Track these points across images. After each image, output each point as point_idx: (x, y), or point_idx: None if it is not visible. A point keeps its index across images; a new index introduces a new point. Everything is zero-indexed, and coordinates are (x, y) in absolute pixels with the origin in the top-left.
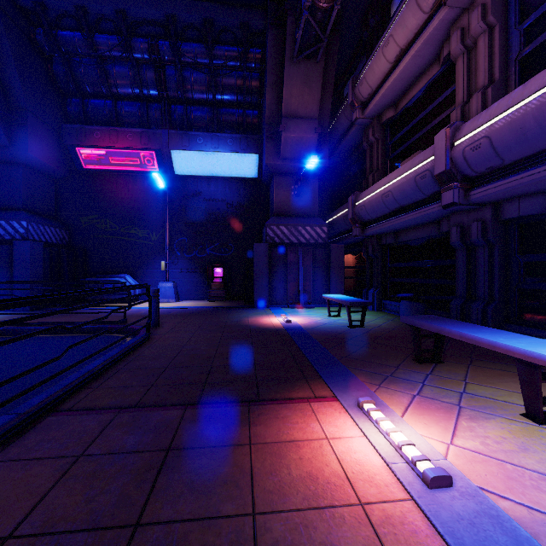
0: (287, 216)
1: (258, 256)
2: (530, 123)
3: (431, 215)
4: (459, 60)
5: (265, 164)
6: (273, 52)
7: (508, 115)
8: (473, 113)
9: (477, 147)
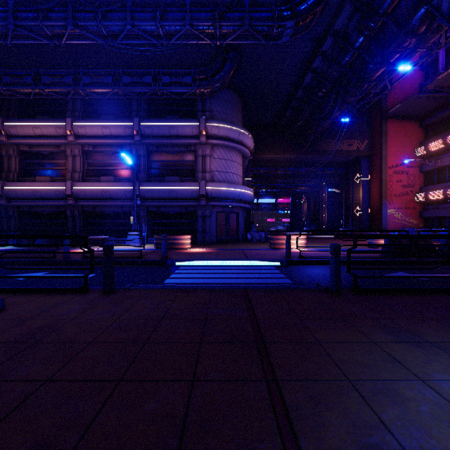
0: None
1: None
2: (94, 193)
3: (60, 205)
4: (70, 157)
5: None
6: None
7: (89, 189)
8: (76, 178)
9: (81, 192)
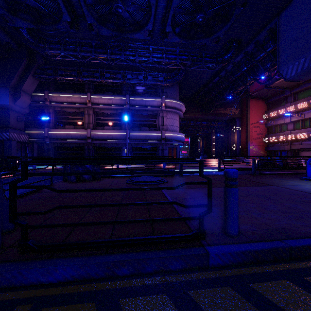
0: (14, 129)
1: (13, 146)
2: (103, 136)
3: (82, 142)
4: (86, 115)
5: (8, 104)
6: (23, 66)
7: (101, 133)
8: (91, 127)
9: (96, 135)
